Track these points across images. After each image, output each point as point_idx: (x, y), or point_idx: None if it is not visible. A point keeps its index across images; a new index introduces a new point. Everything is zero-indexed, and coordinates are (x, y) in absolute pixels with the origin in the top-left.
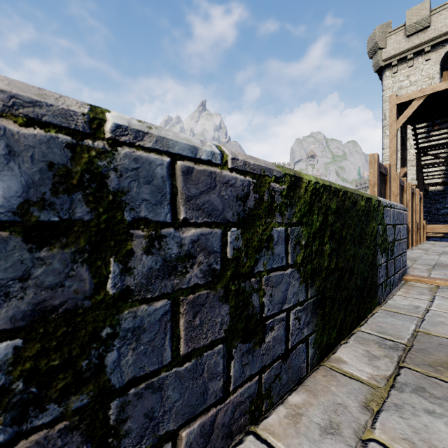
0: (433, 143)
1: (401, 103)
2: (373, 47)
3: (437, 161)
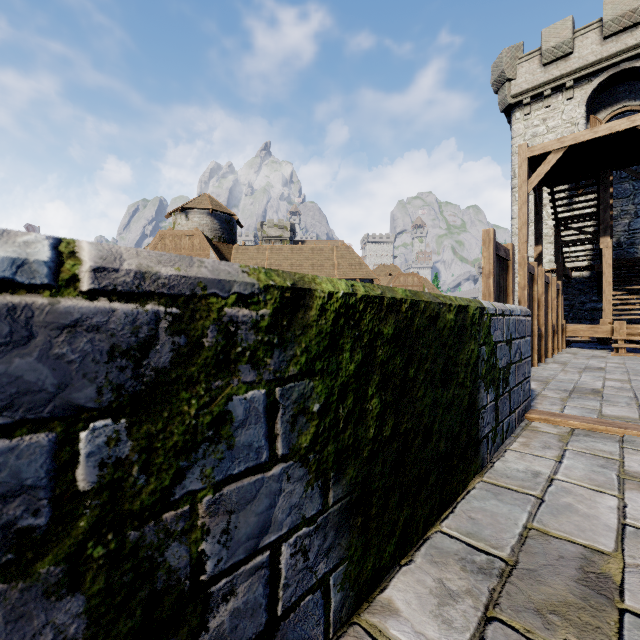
0: (577, 212)
1: (534, 156)
2: (499, 77)
3: (581, 237)
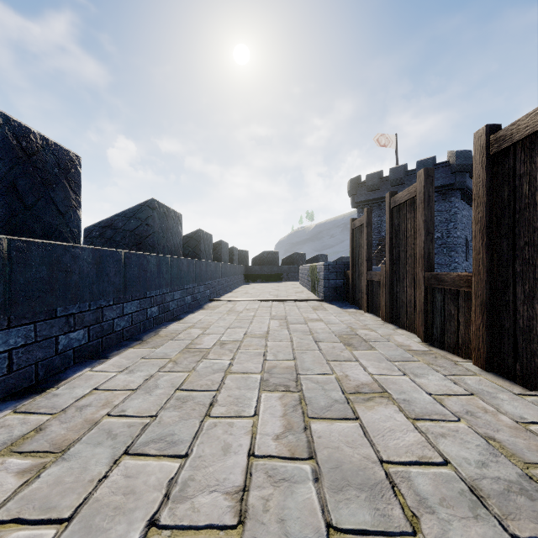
0: None
1: None
2: None
3: None
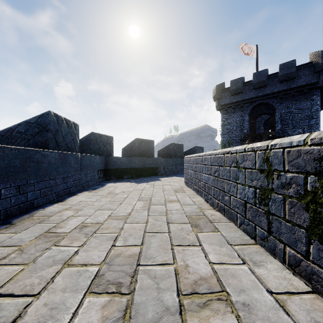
0: None
1: None
2: None
3: None
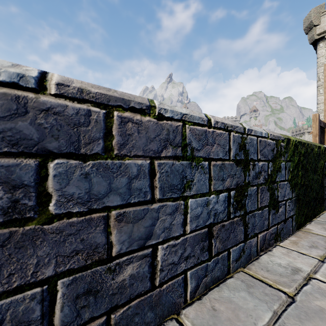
0: None
1: None
2: (308, 25)
3: None
